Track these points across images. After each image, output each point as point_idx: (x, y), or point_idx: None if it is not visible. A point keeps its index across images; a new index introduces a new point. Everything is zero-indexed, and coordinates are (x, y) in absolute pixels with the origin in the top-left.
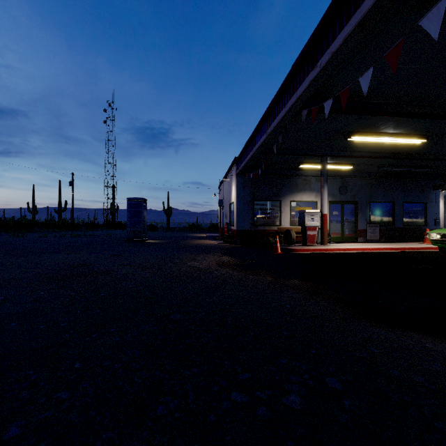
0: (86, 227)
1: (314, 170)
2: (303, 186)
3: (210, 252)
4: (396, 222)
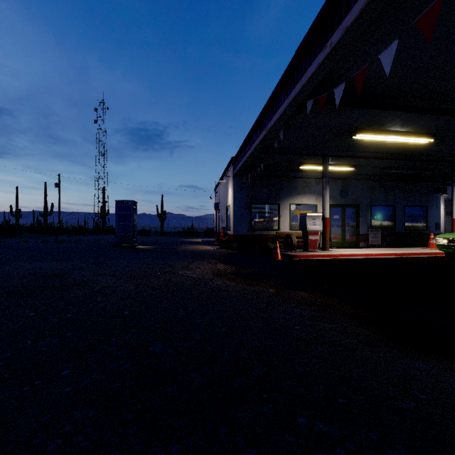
0: (74, 232)
1: (314, 172)
2: (303, 188)
3: (204, 259)
4: (397, 226)
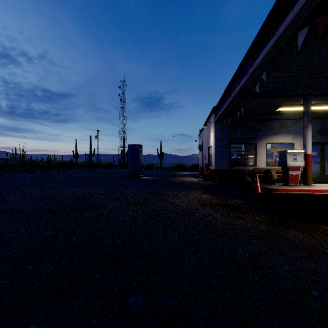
0: (106, 166)
1: (291, 113)
2: (279, 129)
3: (191, 189)
4: None
